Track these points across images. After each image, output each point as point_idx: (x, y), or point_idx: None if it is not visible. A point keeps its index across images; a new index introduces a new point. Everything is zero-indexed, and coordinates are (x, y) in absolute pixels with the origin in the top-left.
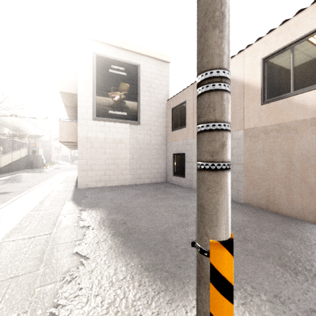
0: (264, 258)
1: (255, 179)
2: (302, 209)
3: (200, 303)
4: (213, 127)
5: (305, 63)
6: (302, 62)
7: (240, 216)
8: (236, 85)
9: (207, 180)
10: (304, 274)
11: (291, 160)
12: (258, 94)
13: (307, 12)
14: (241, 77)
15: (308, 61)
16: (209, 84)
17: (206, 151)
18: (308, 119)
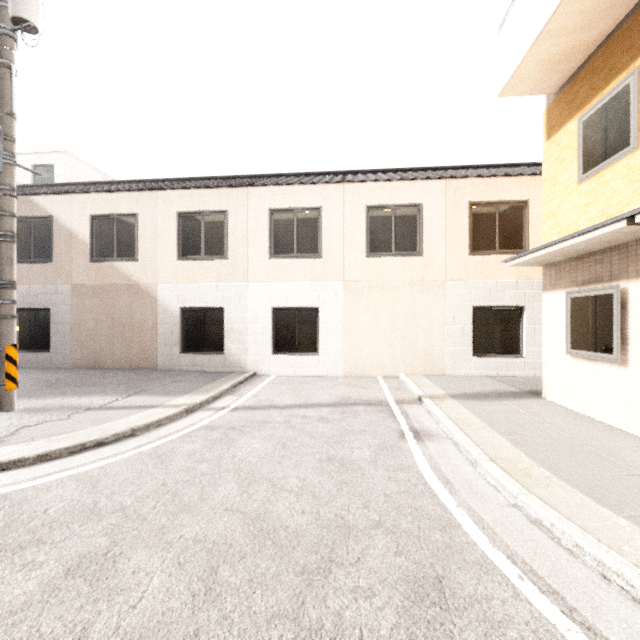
0: (64, 387)
1: (84, 340)
2: (121, 360)
3: (1, 371)
4: (7, 302)
5: (124, 238)
6: (122, 236)
7: (59, 376)
8: (62, 230)
9: (4, 323)
10: (88, 386)
11: (114, 319)
12: (87, 250)
13: (124, 196)
14: (68, 223)
15: (125, 236)
16: (5, 286)
17: (4, 311)
18: (125, 285)
